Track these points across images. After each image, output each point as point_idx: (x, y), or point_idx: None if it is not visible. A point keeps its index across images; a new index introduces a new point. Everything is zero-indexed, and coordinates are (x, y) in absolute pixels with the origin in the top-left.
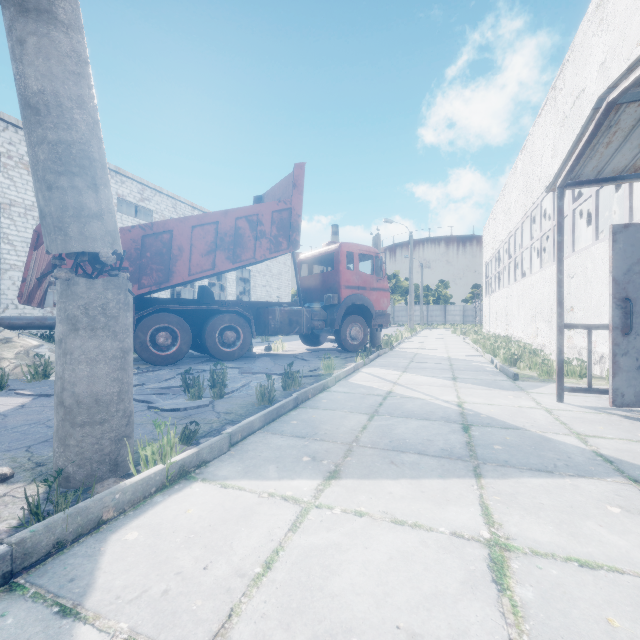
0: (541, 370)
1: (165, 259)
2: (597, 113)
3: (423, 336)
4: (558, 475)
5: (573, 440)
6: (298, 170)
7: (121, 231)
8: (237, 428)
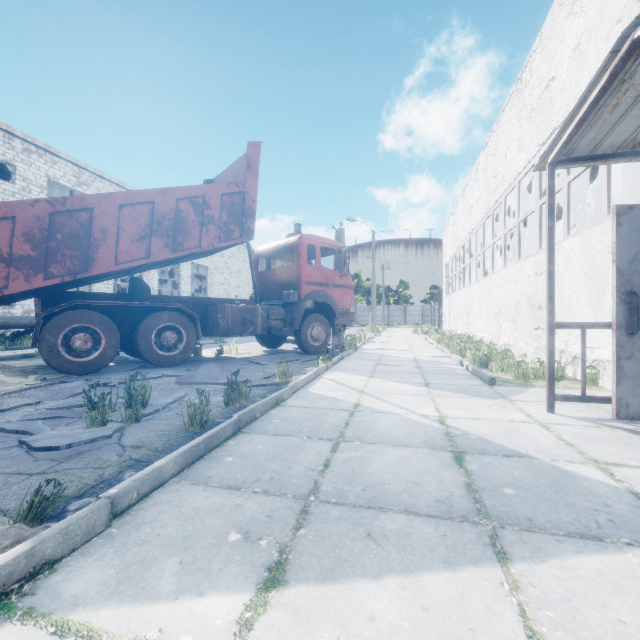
0: (517, 373)
1: (83, 243)
2: (613, 59)
3: (386, 336)
4: (612, 545)
5: (595, 472)
6: (252, 149)
7: (19, 205)
8: (129, 484)
